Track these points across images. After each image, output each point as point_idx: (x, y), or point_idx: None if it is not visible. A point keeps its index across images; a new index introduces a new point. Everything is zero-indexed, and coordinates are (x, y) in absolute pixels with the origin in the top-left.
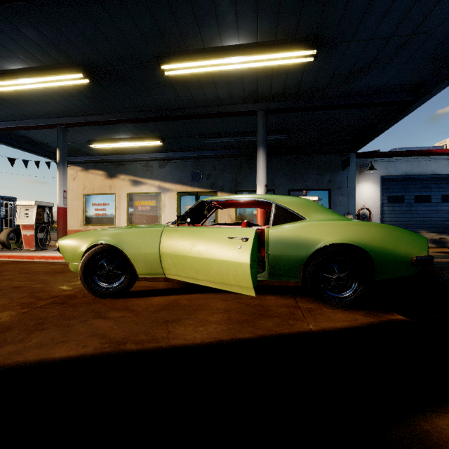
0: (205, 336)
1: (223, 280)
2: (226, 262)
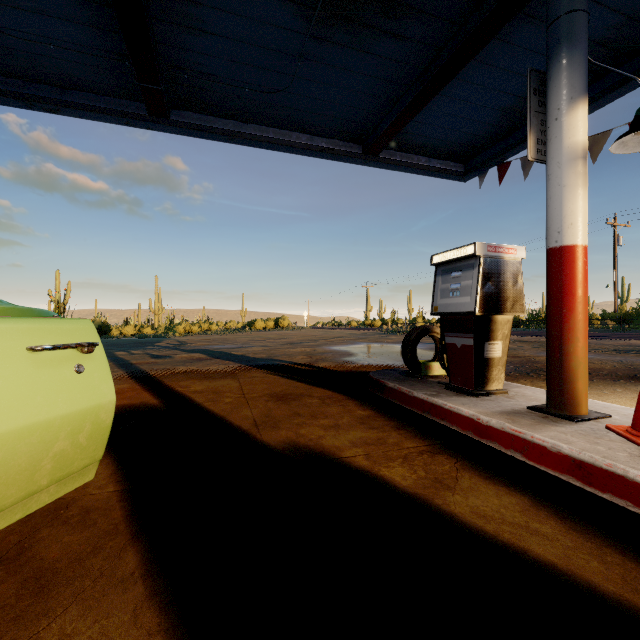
0: (124, 638)
1: (4, 498)
2: (45, 426)
